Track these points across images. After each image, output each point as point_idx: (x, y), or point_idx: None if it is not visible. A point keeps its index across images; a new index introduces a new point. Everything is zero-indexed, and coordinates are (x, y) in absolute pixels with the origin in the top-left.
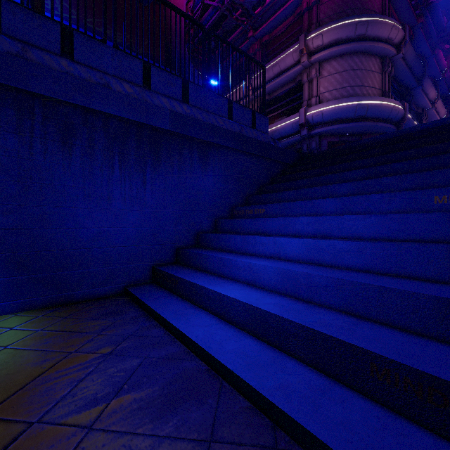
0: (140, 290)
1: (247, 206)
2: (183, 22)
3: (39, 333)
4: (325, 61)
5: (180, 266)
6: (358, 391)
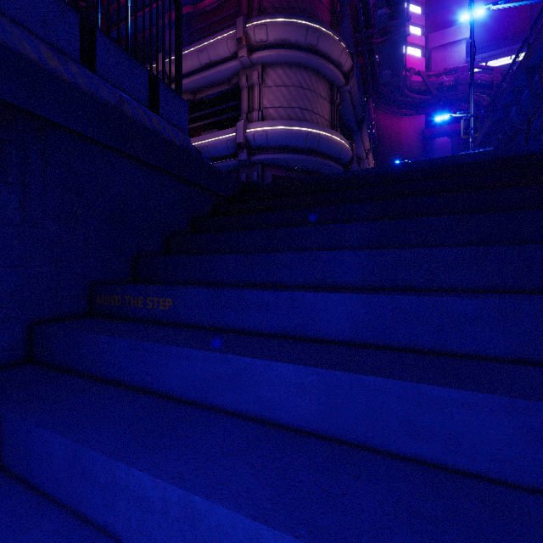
0: None
1: (129, 286)
2: None
3: None
4: (269, 66)
5: None
6: None
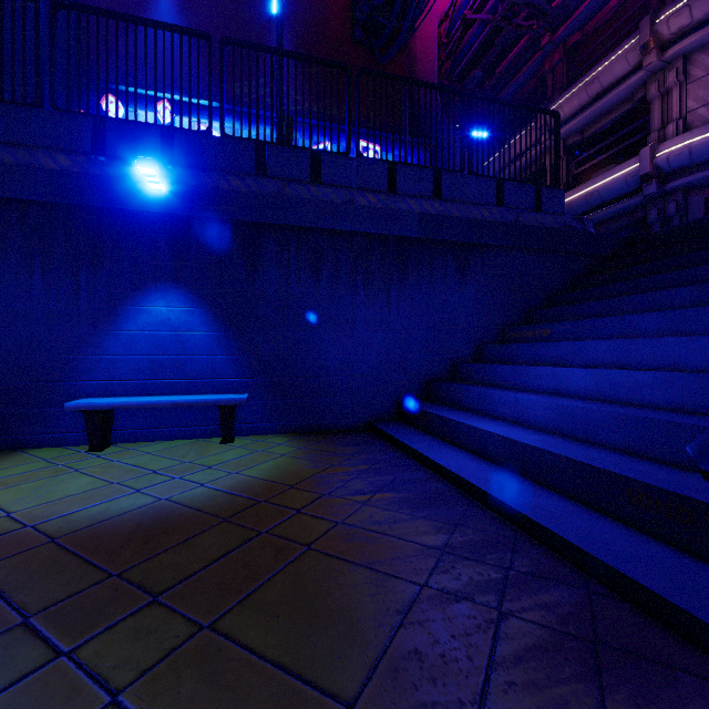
0: (386, 425)
1: (525, 326)
2: (434, 60)
3: (303, 450)
4: (698, 50)
5: (430, 403)
6: (616, 518)
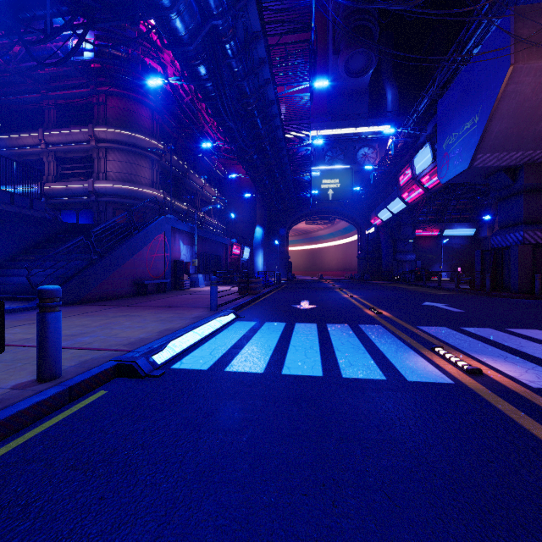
0: None
1: (25, 255)
2: None
3: None
4: (110, 149)
5: None
6: None
